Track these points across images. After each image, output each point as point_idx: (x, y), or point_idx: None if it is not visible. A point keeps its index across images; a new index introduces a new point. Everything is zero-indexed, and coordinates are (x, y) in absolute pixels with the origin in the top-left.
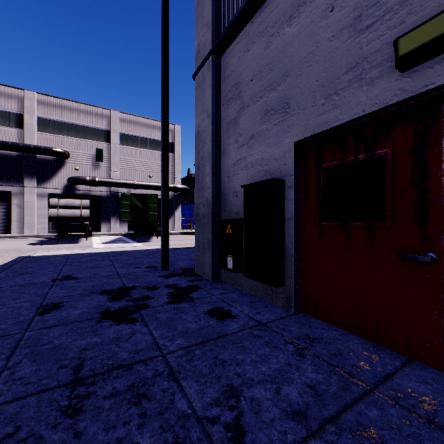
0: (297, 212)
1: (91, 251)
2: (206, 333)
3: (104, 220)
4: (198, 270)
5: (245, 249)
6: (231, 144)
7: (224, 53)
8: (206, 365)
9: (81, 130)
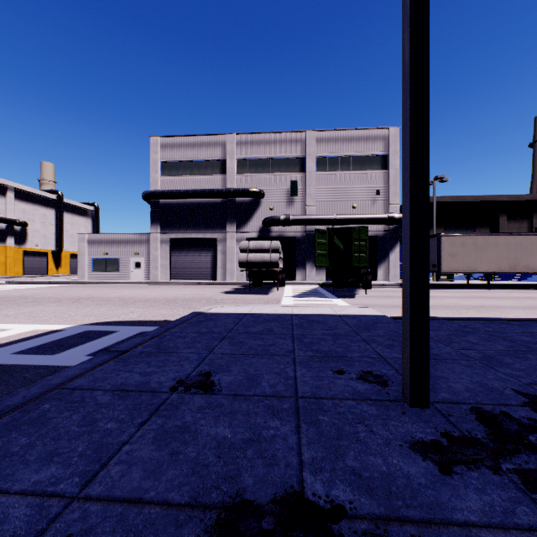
0: None
1: (273, 311)
2: None
3: (298, 266)
4: None
5: None
6: None
7: None
8: None
9: (275, 163)
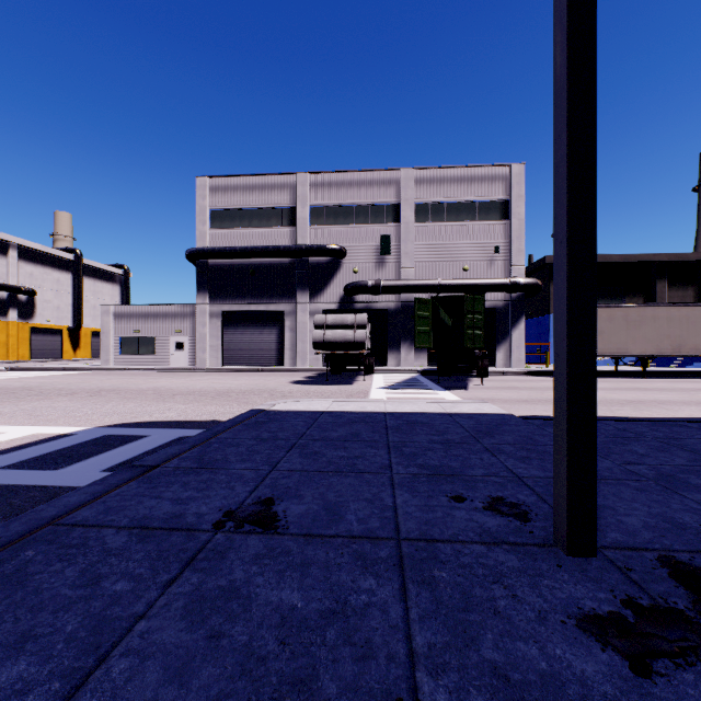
0: None
1: (359, 408)
2: None
3: (391, 347)
4: None
5: None
6: None
7: None
8: None
9: (361, 211)
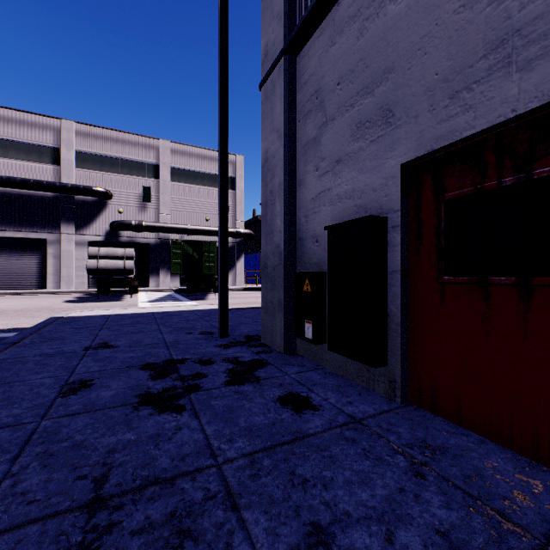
0: (405, 263)
1: (135, 311)
2: (277, 432)
3: (152, 273)
4: (265, 338)
5: (330, 313)
6: (309, 172)
7: (300, 51)
8: (278, 485)
9: (125, 164)
